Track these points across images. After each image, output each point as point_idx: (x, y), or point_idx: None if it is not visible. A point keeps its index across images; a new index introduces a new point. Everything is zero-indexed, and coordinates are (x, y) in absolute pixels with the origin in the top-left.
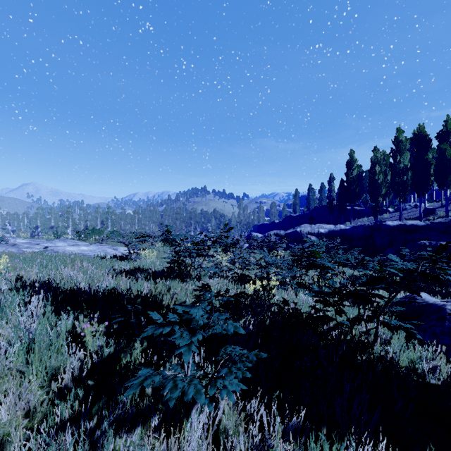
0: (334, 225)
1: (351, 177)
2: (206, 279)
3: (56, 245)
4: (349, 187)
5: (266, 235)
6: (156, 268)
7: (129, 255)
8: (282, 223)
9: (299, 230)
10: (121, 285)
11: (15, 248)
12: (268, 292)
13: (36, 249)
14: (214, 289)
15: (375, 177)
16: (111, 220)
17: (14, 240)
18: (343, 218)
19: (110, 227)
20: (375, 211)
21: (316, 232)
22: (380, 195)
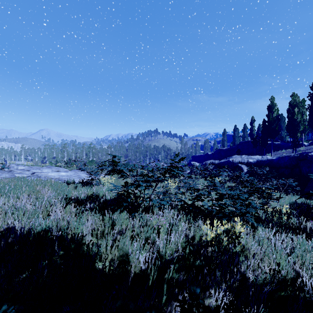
0: (261, 156)
1: (271, 118)
2: (156, 210)
3: (42, 171)
4: (270, 125)
5: (204, 163)
6: (109, 196)
7: (89, 182)
8: (213, 154)
9: (232, 159)
10: (60, 221)
11: (10, 173)
12: (234, 241)
13: (25, 175)
14: (164, 229)
15: (294, 117)
16: (92, 153)
17: (16, 167)
18: (265, 150)
19: (92, 157)
20: (295, 144)
21: (245, 161)
22: (298, 131)
